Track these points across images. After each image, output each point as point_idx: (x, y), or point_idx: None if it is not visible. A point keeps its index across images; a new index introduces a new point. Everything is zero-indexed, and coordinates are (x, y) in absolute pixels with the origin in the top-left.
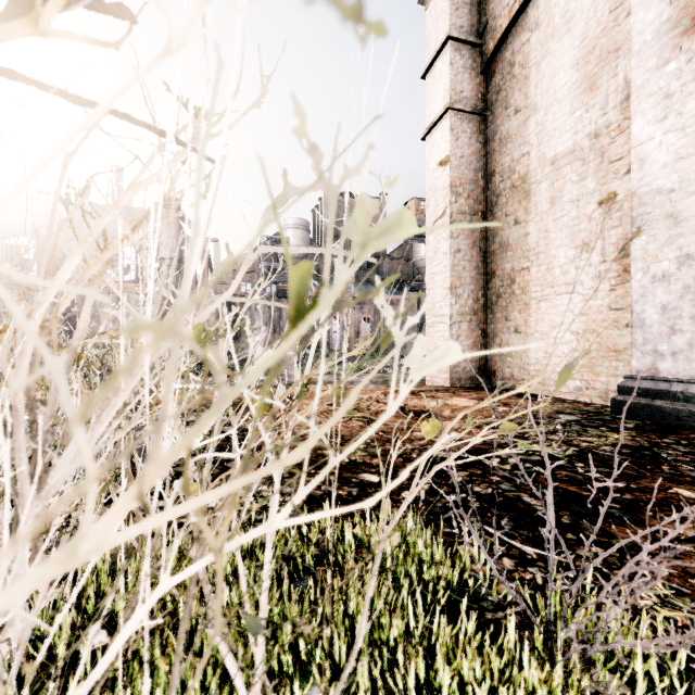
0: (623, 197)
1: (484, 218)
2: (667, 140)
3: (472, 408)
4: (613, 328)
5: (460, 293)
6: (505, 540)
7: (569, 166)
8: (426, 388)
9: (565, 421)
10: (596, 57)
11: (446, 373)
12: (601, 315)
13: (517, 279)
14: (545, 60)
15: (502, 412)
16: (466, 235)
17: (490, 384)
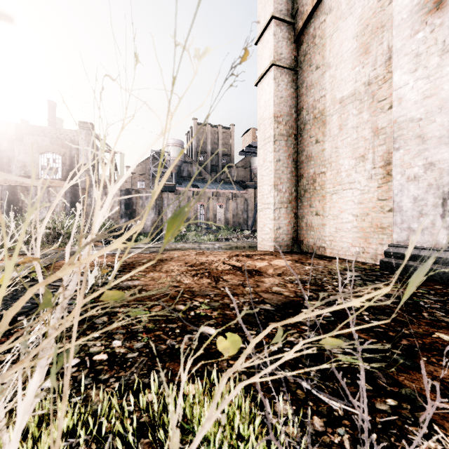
0: (387, 124)
1: (296, 139)
2: (417, 85)
3: (284, 322)
4: (380, 212)
5: (280, 189)
6: (314, 394)
7: (351, 104)
8: (257, 252)
9: (350, 277)
10: (369, 31)
11: (271, 242)
12: (372, 204)
13: (317, 179)
14: (336, 33)
15: (308, 270)
16: (284, 149)
17: (300, 250)
